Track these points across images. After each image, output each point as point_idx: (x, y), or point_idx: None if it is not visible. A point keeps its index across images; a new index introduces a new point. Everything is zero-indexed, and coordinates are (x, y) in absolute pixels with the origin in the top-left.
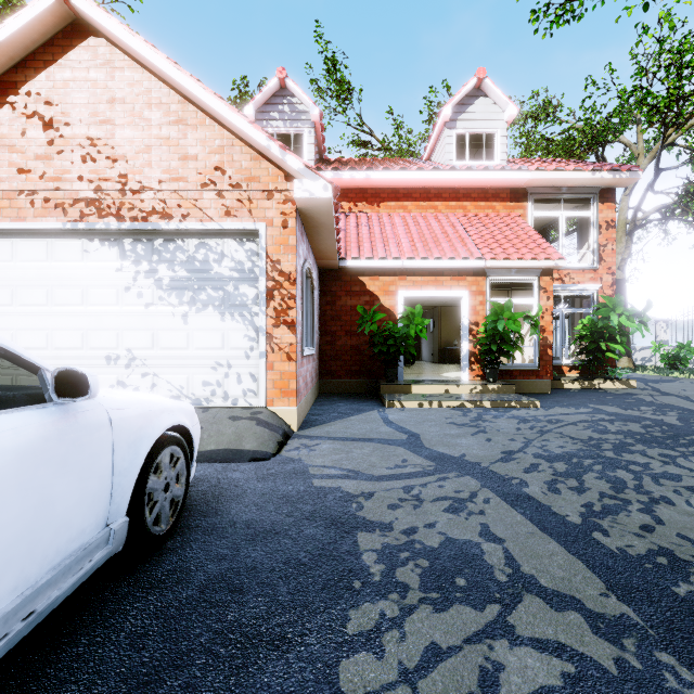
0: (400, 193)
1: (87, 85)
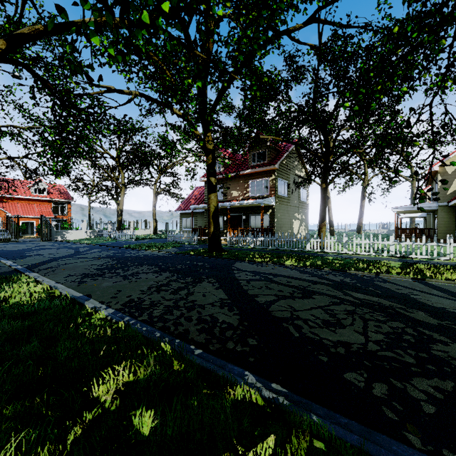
0: (20, 199)
1: None
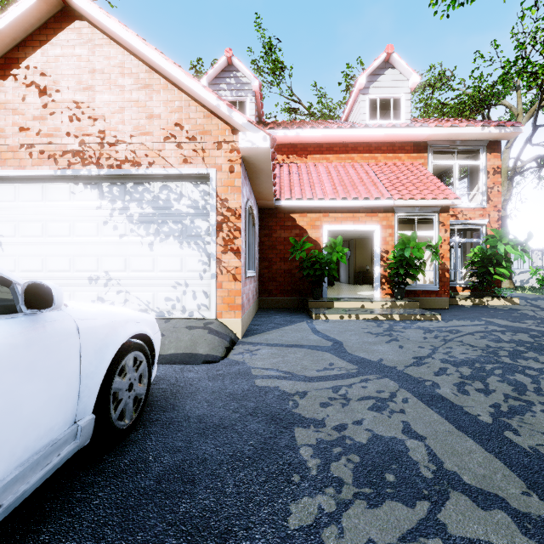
0: (324, 147)
1: (73, 59)
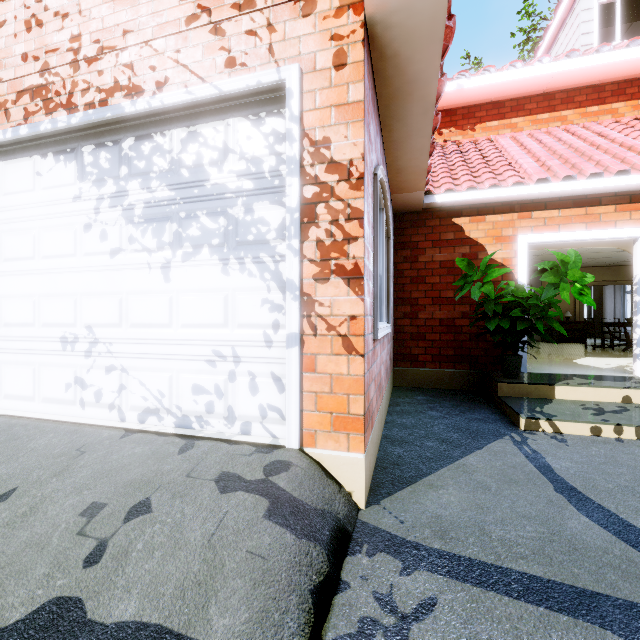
0: (506, 107)
1: None
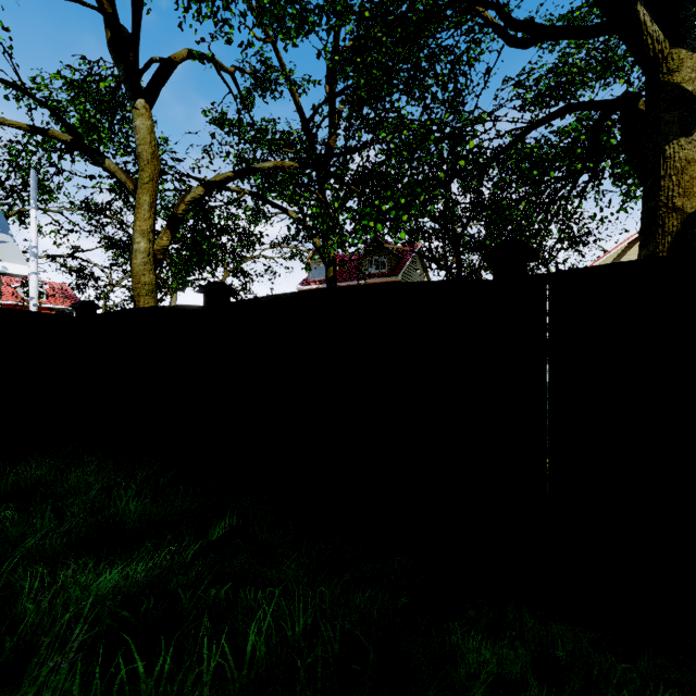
0: (5, 305)
1: None
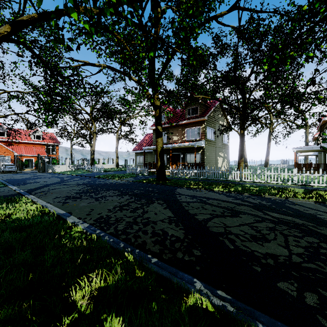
0: (24, 143)
1: None
